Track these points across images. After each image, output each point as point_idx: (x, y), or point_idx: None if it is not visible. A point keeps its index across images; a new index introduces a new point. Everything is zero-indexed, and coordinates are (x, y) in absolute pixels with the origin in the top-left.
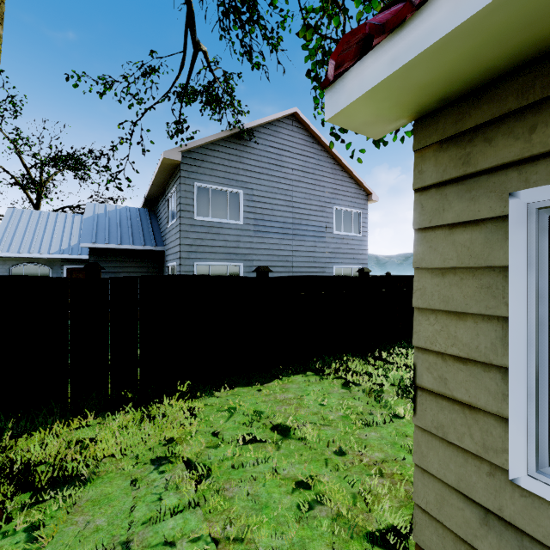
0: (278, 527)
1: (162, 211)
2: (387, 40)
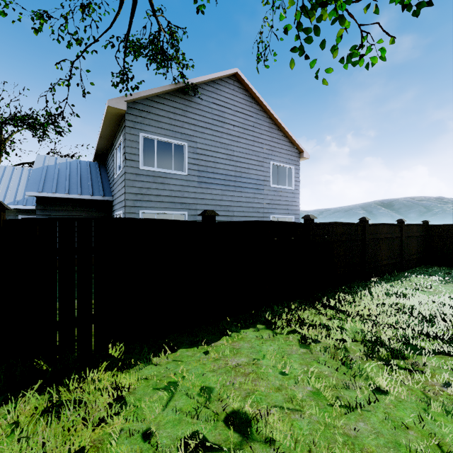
0: None
1: (111, 164)
2: None
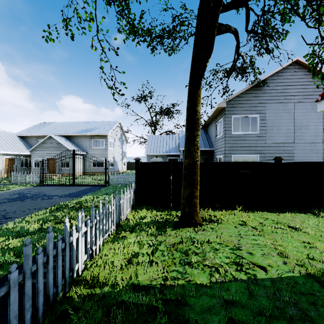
0: (296, 247)
1: (212, 130)
2: None
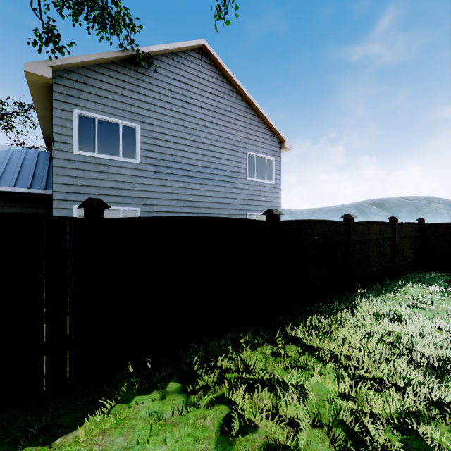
0: None
1: None
2: None
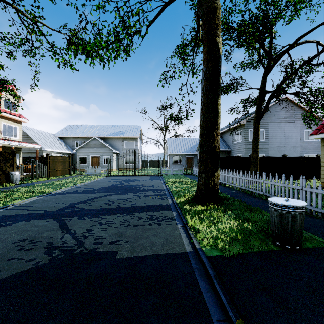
0: None
1: (229, 137)
2: (316, 135)
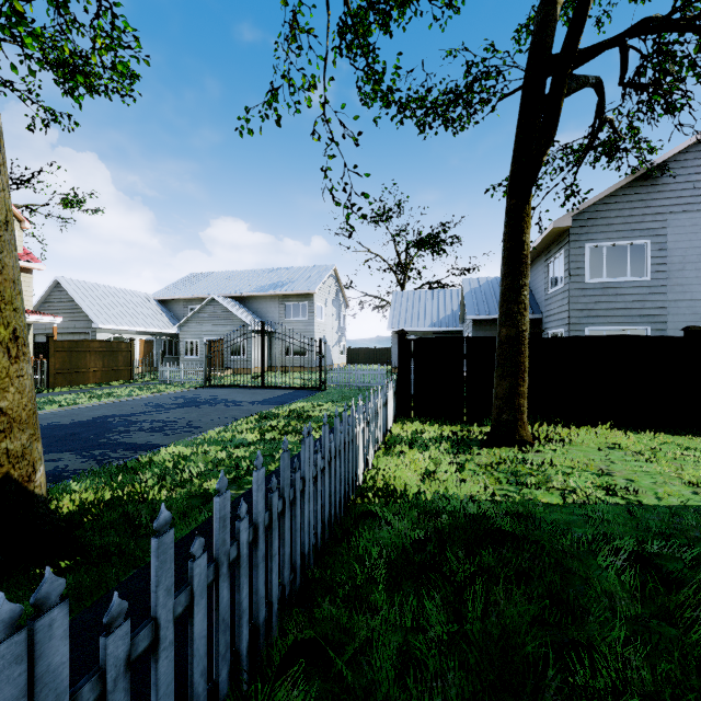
0: None
1: (538, 277)
2: None
